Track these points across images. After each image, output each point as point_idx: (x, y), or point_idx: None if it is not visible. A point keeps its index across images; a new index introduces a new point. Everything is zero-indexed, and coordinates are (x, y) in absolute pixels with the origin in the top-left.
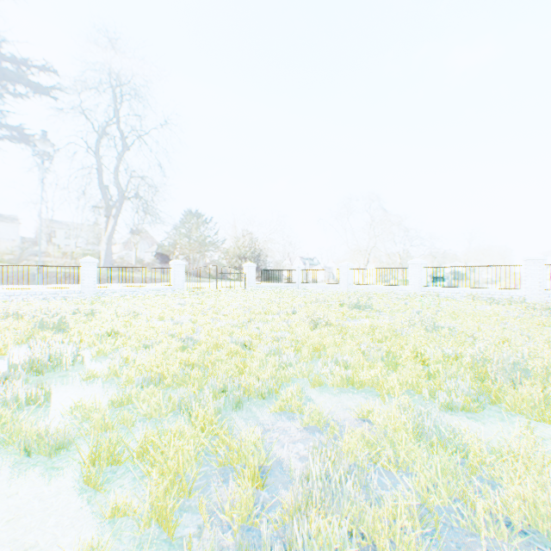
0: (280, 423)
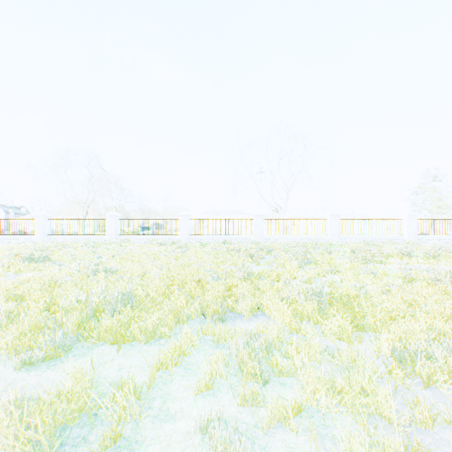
0: None
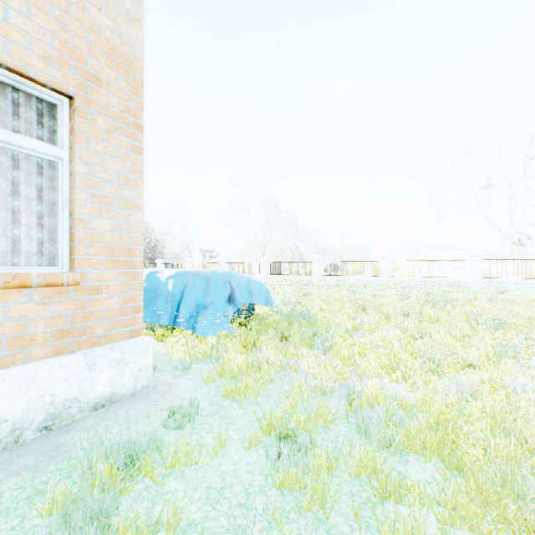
0: None
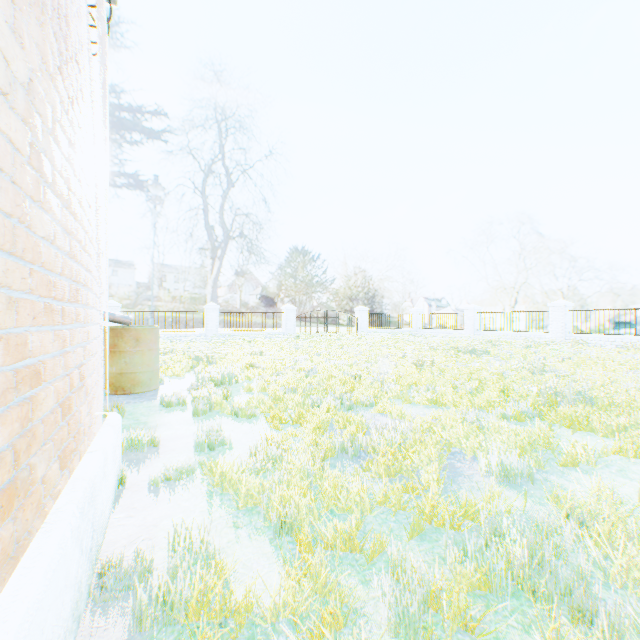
0: (376, 417)
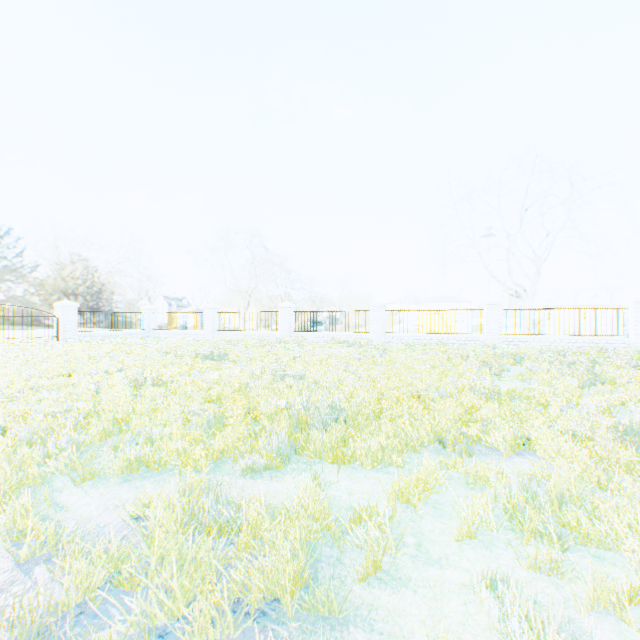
0: None
